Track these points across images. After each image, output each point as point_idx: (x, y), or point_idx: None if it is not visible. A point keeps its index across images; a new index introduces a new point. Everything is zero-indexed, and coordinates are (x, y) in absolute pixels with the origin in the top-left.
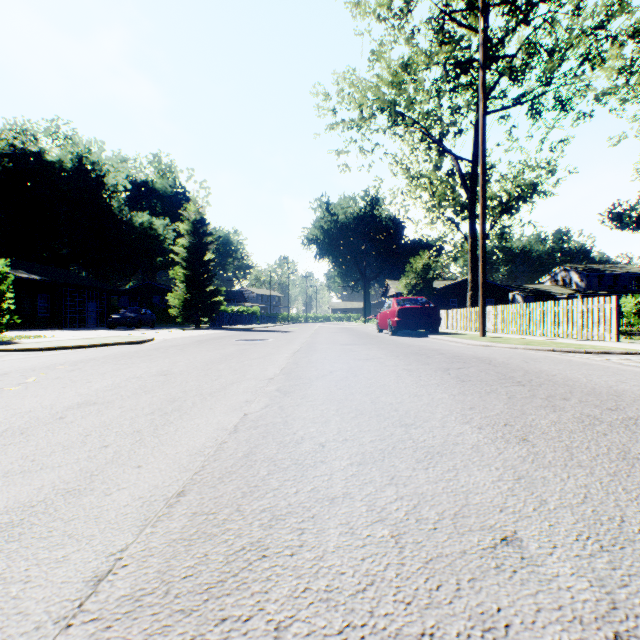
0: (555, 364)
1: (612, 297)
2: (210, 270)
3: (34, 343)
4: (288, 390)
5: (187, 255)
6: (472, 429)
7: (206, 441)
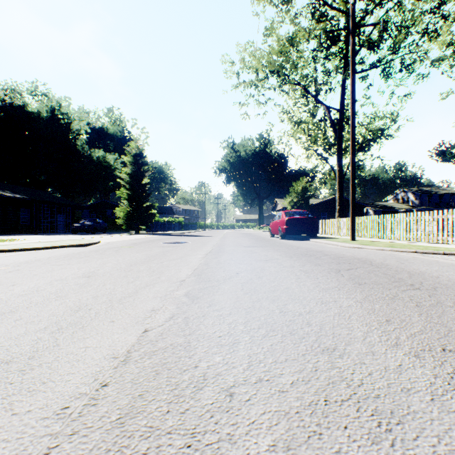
0: (428, 265)
1: (454, 209)
2: (146, 191)
3: (1, 246)
4: (196, 295)
5: (129, 180)
6: (410, 358)
7: (80, 383)
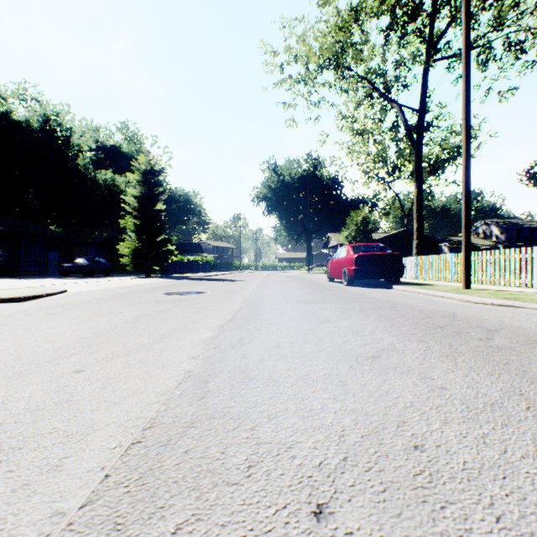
0: None
1: None
2: (161, 220)
3: None
4: None
5: (138, 205)
6: None
7: None
